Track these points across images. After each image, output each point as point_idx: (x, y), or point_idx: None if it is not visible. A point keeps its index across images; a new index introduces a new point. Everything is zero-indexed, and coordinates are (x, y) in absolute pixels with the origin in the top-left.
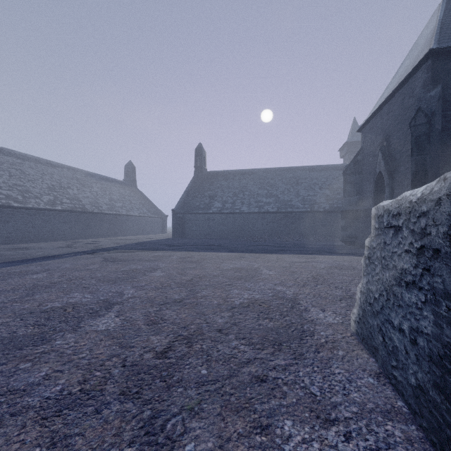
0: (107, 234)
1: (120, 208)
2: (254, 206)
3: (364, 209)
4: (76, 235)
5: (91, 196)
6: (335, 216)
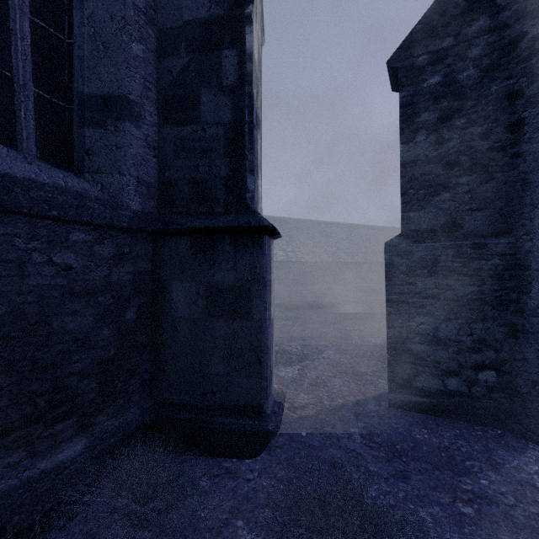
0: None
1: None
2: None
3: None
4: None
5: None
6: None
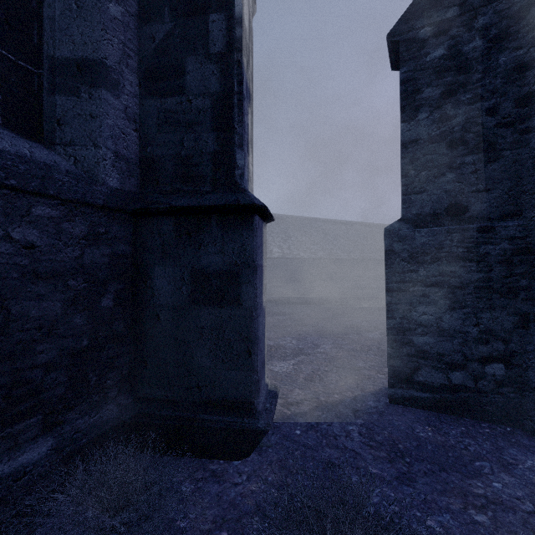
0: None
1: None
2: None
3: None
4: None
5: None
6: None
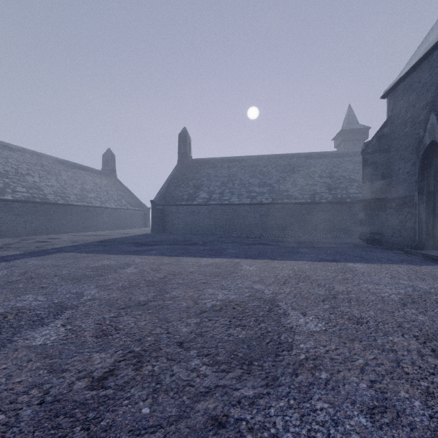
0: (76, 229)
1: (94, 199)
2: (245, 196)
3: (398, 197)
4: (33, 230)
5: (57, 185)
6: (339, 208)
